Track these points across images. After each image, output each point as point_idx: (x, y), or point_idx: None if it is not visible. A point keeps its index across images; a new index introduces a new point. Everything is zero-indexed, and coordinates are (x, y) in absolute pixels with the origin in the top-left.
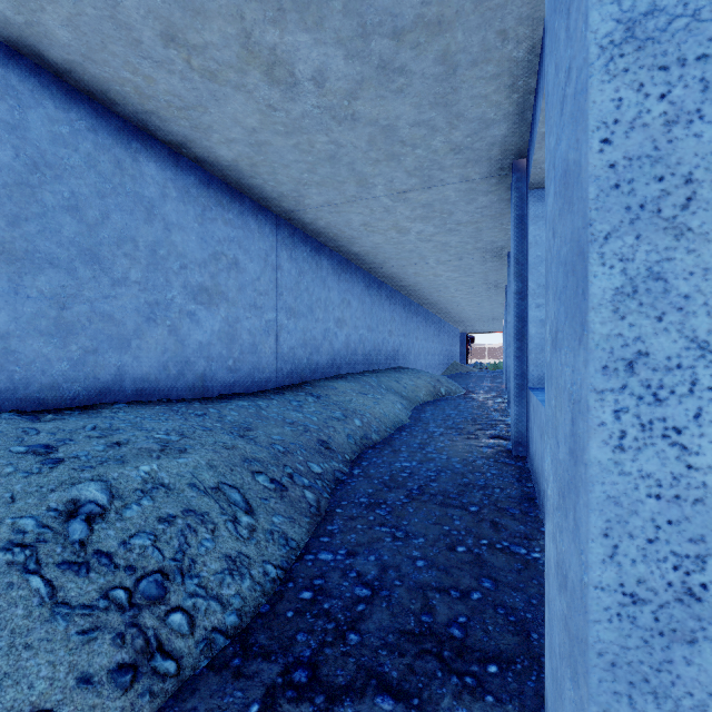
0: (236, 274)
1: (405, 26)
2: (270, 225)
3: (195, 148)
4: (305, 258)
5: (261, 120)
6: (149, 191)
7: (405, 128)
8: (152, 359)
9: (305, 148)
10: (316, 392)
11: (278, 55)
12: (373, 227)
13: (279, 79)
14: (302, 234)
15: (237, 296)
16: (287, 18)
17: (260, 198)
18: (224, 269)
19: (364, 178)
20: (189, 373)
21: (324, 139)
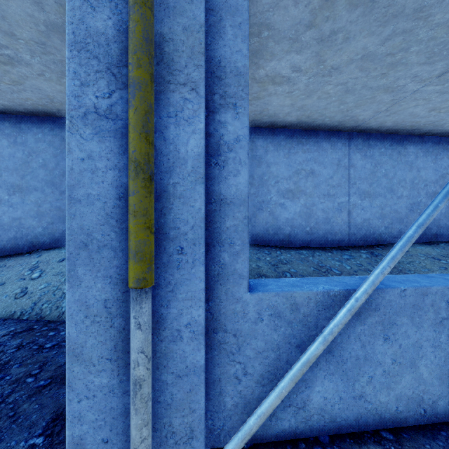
0: (312, 178)
1: (309, 20)
2: (343, 140)
3: (278, 123)
4: (382, 152)
5: (291, 99)
6: (259, 152)
7: (379, 48)
8: (261, 227)
9: (325, 96)
10: (380, 252)
11: (270, 75)
12: (445, 108)
13: (280, 82)
14: (378, 136)
15: (313, 191)
16: (260, 64)
17: (329, 128)
18: (303, 178)
19: (387, 87)
20: (280, 233)
21: (330, 87)
